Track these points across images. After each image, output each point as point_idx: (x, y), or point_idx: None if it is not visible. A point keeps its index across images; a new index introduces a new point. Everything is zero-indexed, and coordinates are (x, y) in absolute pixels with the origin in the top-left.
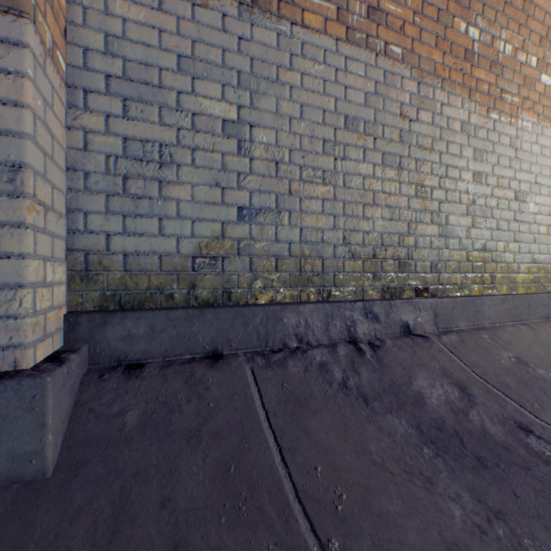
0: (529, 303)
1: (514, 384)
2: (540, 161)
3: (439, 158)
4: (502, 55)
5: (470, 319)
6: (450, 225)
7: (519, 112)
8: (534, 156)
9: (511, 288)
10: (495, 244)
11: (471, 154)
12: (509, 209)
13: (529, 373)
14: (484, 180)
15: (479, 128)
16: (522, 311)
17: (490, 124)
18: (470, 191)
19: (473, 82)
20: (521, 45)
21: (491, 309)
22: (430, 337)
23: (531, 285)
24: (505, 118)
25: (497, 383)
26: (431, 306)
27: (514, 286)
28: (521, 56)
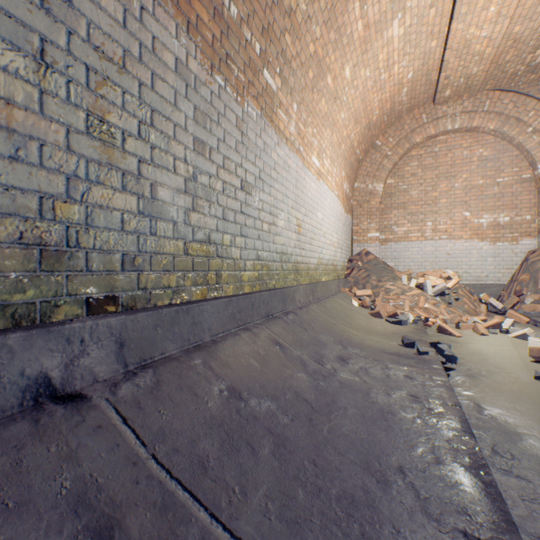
0: (253, 303)
1: (216, 452)
2: (264, 157)
3: (140, 91)
4: (228, 12)
5: (185, 337)
6: (160, 200)
7: (246, 94)
8: (259, 149)
9: (239, 288)
10: (222, 237)
11: (192, 112)
12: (236, 198)
13: (240, 412)
14: (209, 154)
15: (202, 84)
16: (247, 313)
17: (215, 87)
18: (191, 161)
19: (193, 15)
20: (247, 18)
21: (213, 317)
22: (94, 397)
23: (257, 283)
24: (232, 91)
25: (189, 467)
26: (113, 331)
27: (242, 285)
28: (247, 32)
